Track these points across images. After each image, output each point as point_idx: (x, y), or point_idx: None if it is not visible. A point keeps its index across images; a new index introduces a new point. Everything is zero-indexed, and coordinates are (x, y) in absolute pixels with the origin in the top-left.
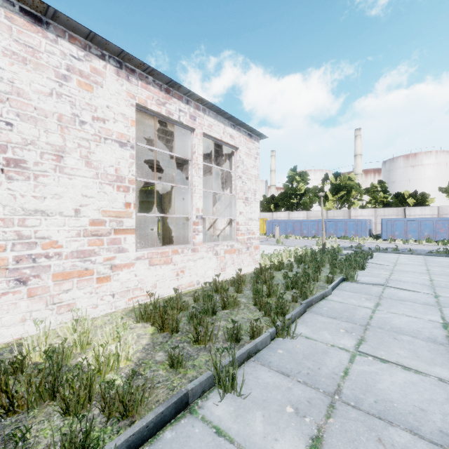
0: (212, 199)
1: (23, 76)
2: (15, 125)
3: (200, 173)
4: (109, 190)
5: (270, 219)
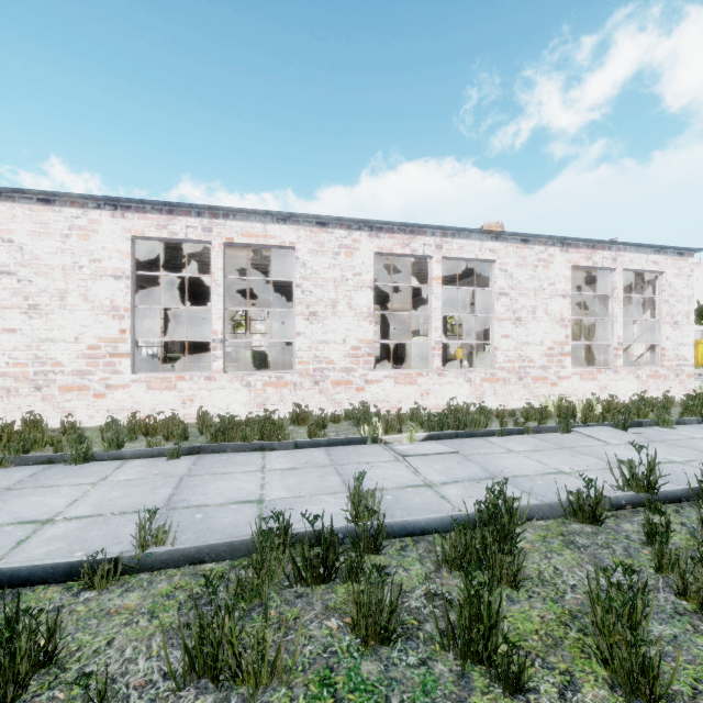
0: (623, 323)
1: (521, 273)
2: (518, 300)
3: (620, 305)
4: (557, 328)
5: None
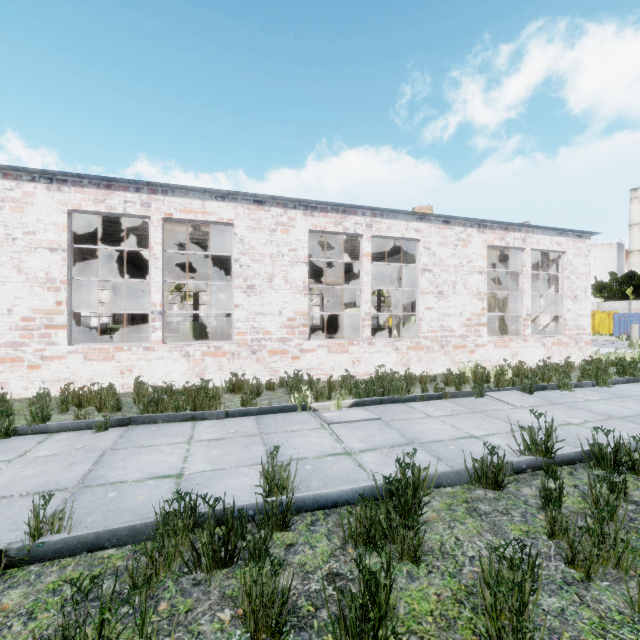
0: (532, 296)
1: (442, 251)
2: (440, 275)
3: (529, 281)
4: (474, 301)
5: (624, 311)
